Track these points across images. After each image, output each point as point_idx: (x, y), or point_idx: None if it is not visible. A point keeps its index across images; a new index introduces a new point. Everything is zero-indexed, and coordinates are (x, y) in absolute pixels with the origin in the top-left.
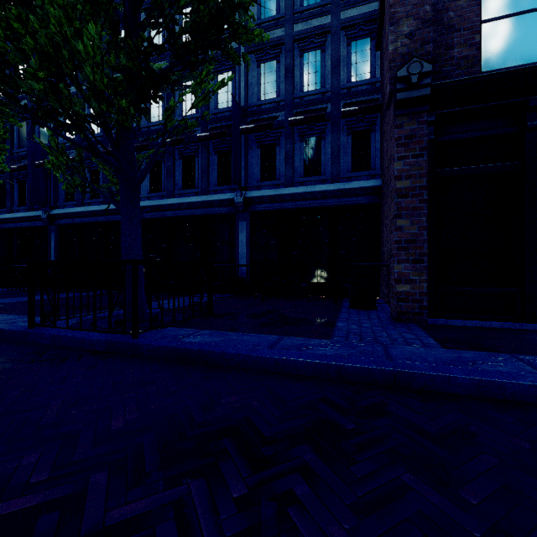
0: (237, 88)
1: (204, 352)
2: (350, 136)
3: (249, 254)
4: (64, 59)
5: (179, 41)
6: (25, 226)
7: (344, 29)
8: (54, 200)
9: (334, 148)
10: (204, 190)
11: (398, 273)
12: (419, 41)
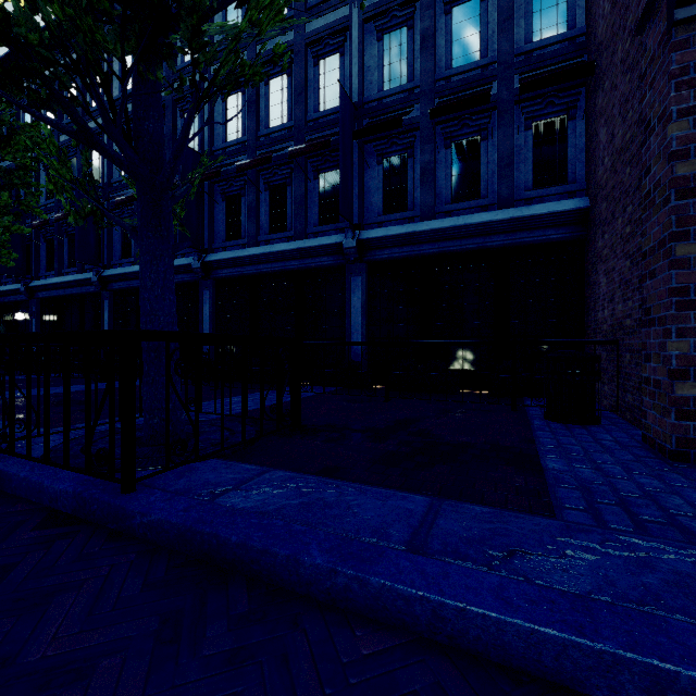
0: (347, 77)
1: (251, 551)
2: (530, 131)
3: (365, 326)
4: None
5: None
6: (75, 292)
7: None
8: (107, 258)
9: (503, 152)
10: (299, 232)
11: (681, 359)
12: None
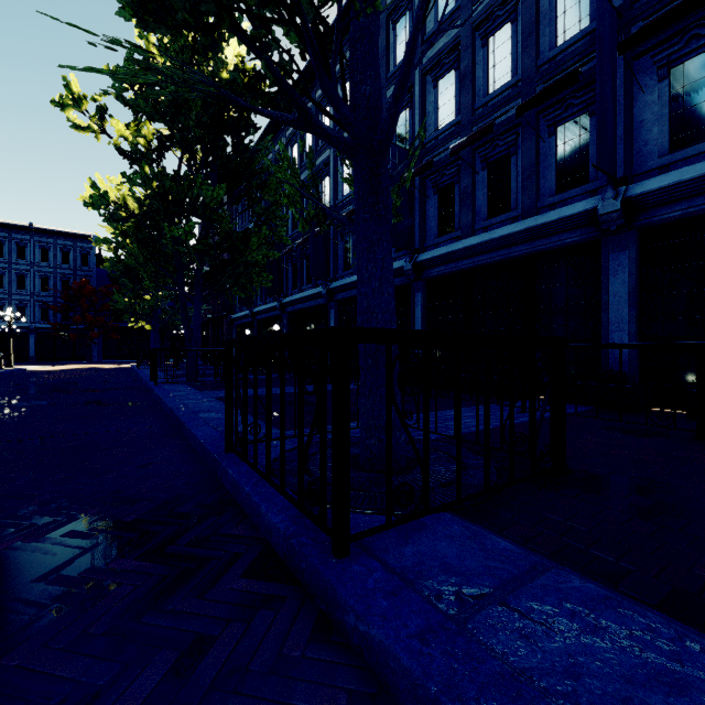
0: None
1: None
2: None
3: (636, 321)
4: None
5: None
6: (310, 305)
7: None
8: (333, 272)
9: None
10: (527, 208)
11: None
12: None
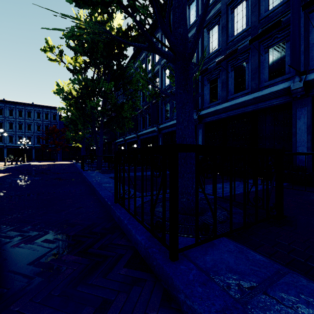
0: None
1: None
2: None
3: (310, 141)
4: None
5: None
6: (150, 135)
7: None
8: (160, 121)
9: None
10: (254, 88)
11: None
12: None
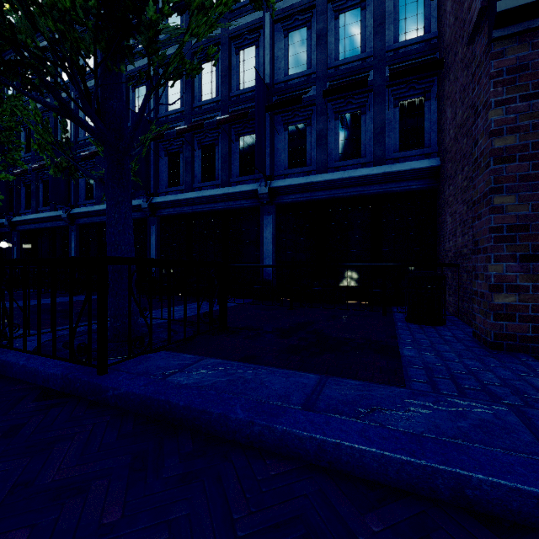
0: (261, 64)
1: (194, 411)
2: (397, 108)
3: (275, 253)
4: None
5: None
6: (48, 226)
7: None
8: (74, 199)
9: (377, 123)
10: (224, 181)
11: (497, 277)
12: None
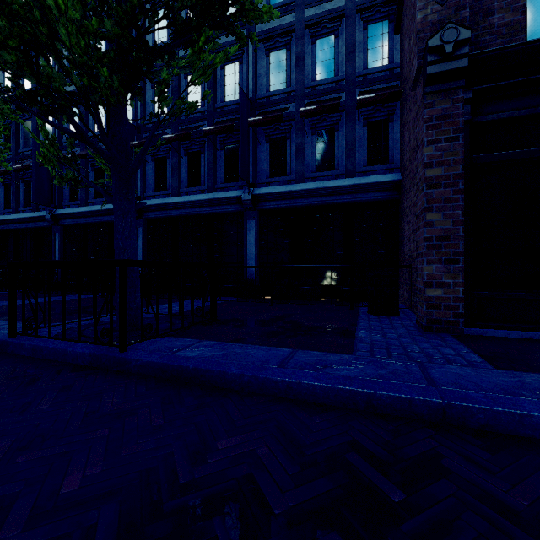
0: (244, 79)
1: (201, 371)
2: (366, 127)
3: (258, 255)
4: (36, 21)
5: (178, 17)
6: (30, 226)
7: (359, 12)
8: (58, 200)
9: (349, 140)
10: (210, 187)
11: (429, 276)
12: (452, 6)
